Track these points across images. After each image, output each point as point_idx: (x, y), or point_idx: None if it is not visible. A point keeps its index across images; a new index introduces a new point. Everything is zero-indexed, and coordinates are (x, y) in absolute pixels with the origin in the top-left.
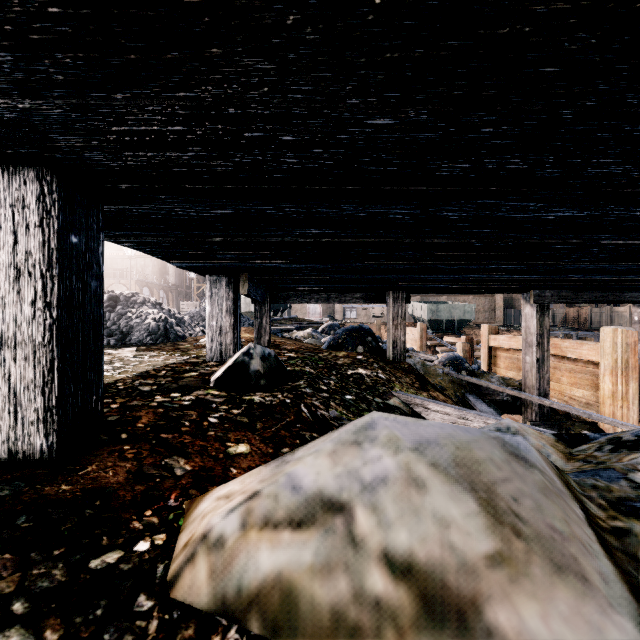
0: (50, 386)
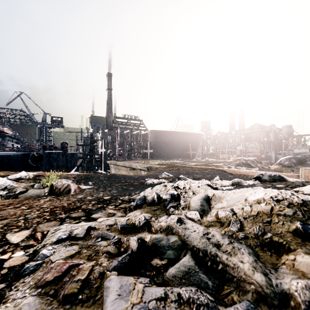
0: None
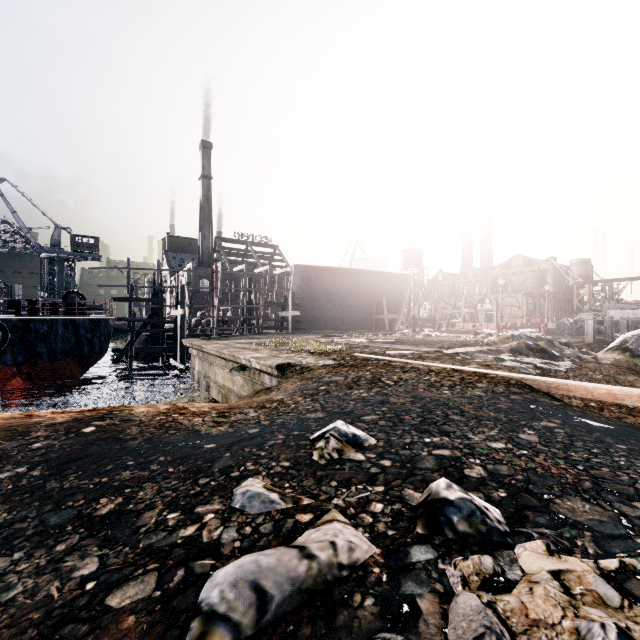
0: (611, 335)
